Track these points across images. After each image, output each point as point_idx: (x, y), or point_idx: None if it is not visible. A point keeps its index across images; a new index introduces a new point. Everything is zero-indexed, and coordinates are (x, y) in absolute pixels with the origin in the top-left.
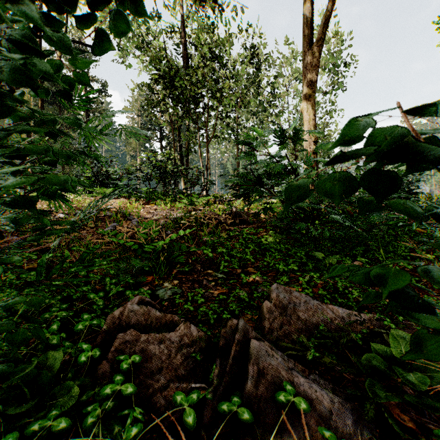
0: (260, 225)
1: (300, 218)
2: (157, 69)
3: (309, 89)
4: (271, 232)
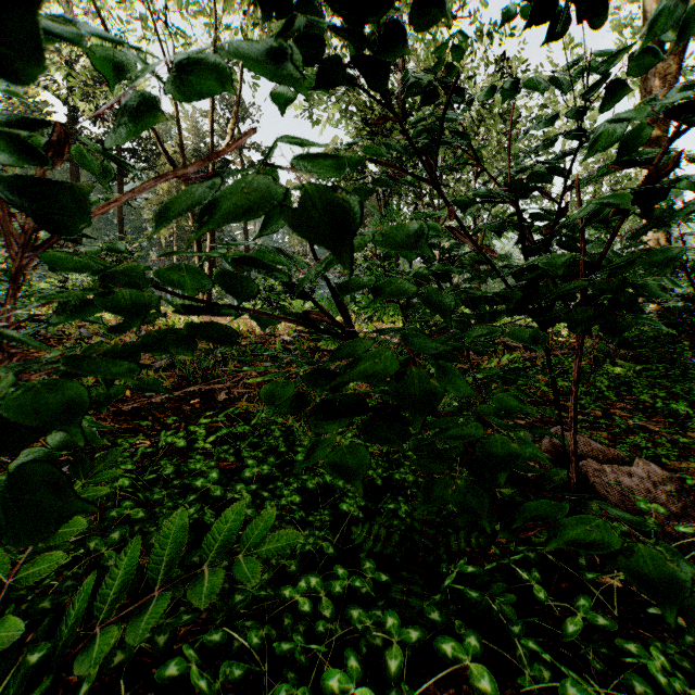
0: (573, 351)
1: (694, 337)
2: (366, 123)
3: (657, 127)
4: (619, 360)
